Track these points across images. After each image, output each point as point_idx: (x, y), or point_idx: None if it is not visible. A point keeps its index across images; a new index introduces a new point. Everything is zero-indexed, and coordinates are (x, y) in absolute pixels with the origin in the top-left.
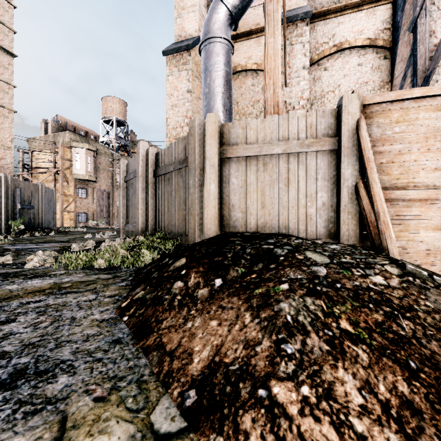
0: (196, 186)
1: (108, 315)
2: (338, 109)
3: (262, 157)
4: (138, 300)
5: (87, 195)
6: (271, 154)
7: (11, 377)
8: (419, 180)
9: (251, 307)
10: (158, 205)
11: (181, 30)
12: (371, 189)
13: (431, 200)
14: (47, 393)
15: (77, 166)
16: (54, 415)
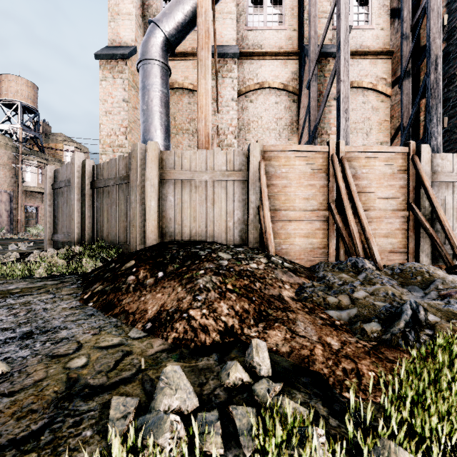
0: (138, 202)
1: (74, 304)
2: (248, 152)
3: (194, 181)
4: (98, 292)
5: None
6: (201, 179)
7: (25, 335)
8: (296, 205)
9: (181, 284)
10: (96, 216)
11: (116, 35)
12: (264, 211)
13: (302, 218)
14: (59, 336)
15: None
16: (71, 341)
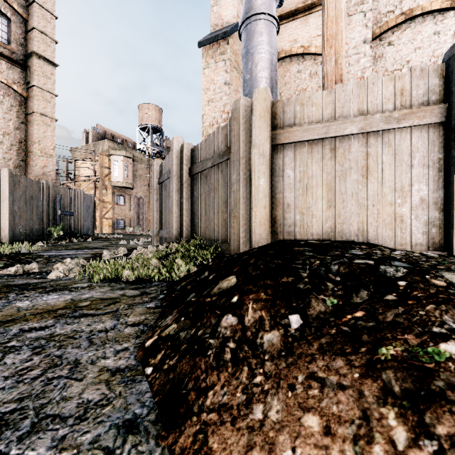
0: (241, 181)
1: (125, 361)
2: (448, 64)
3: (329, 140)
4: (168, 338)
5: (124, 202)
6: (341, 134)
7: None
8: None
9: (390, 394)
10: (193, 208)
11: (218, 19)
12: None
13: None
14: None
15: (115, 173)
16: None
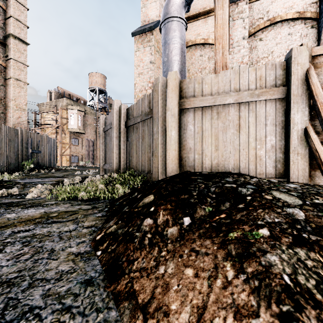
0: (159, 132)
1: (83, 248)
2: (287, 62)
3: (216, 107)
4: (110, 234)
5: (78, 143)
6: (224, 103)
7: None
8: None
9: (230, 256)
10: (128, 149)
11: (145, 17)
12: None
13: None
14: None
15: (71, 122)
16: None
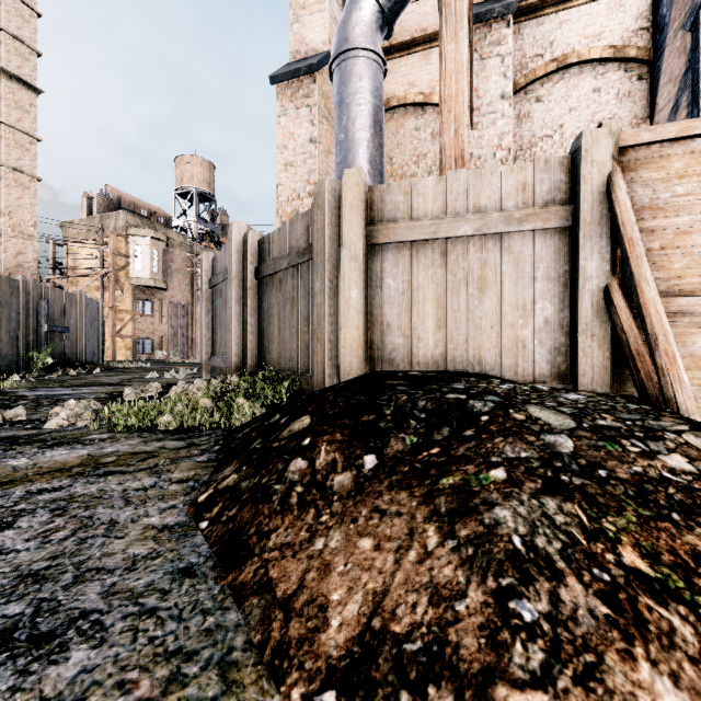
0: (326, 292)
1: (174, 518)
2: (573, 157)
3: (439, 242)
4: (226, 490)
5: (152, 310)
6: (454, 236)
7: None
8: None
9: (436, 514)
10: (262, 325)
11: (300, 43)
12: (640, 294)
13: None
14: (45, 686)
15: (137, 265)
16: None
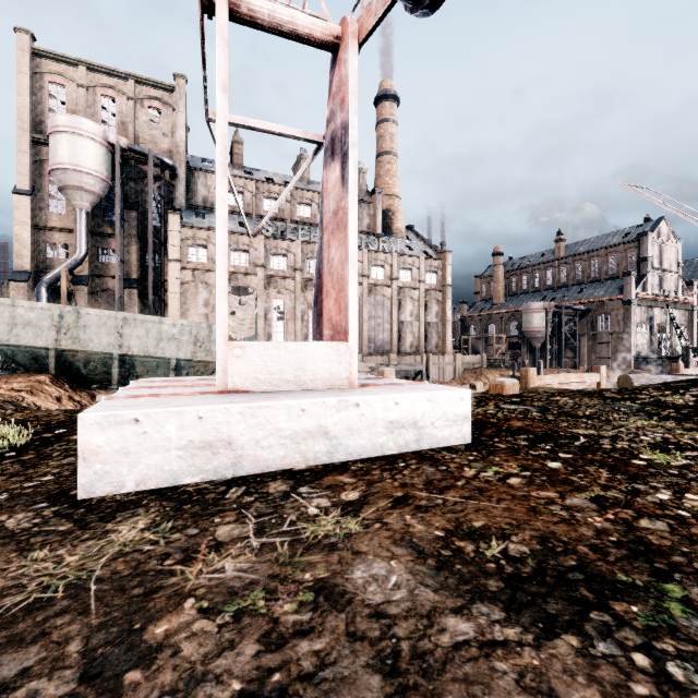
0: None
1: None
2: None
3: None
4: None
5: None
6: None
7: None
8: None
9: None
10: None
11: (19, 265)
12: None
13: None
14: None
15: None
16: None
